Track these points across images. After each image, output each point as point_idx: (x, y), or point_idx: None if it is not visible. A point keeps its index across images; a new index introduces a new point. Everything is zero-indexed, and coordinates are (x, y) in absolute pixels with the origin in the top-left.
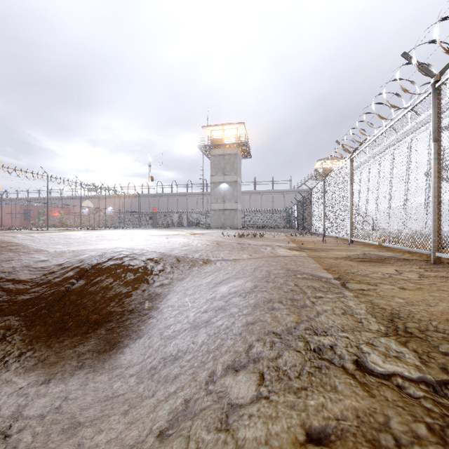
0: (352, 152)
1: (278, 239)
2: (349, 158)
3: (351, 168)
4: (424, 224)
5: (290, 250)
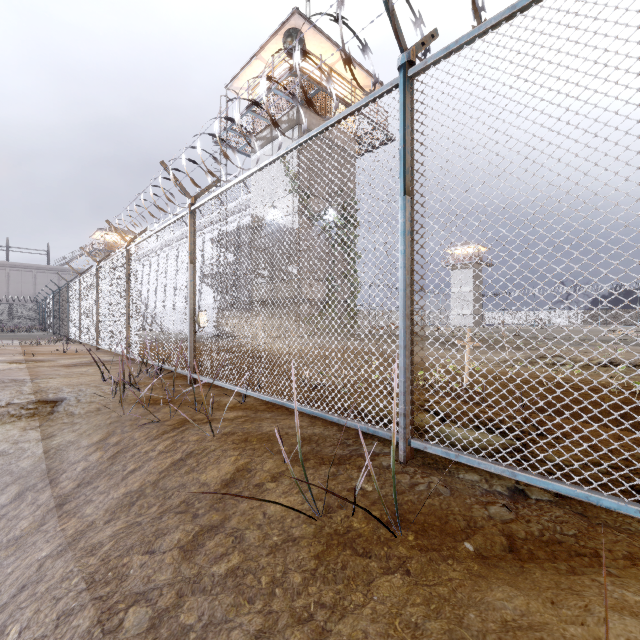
0: (99, 262)
1: (2, 352)
2: (96, 267)
3: (98, 277)
4: (125, 336)
5: (9, 364)
